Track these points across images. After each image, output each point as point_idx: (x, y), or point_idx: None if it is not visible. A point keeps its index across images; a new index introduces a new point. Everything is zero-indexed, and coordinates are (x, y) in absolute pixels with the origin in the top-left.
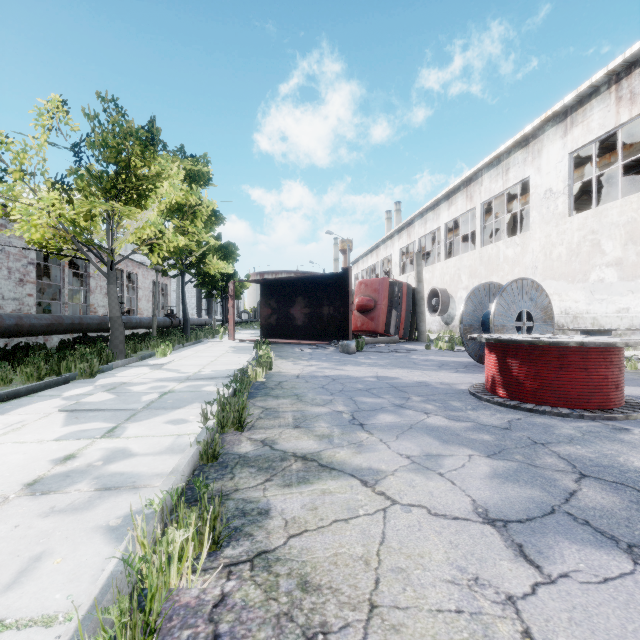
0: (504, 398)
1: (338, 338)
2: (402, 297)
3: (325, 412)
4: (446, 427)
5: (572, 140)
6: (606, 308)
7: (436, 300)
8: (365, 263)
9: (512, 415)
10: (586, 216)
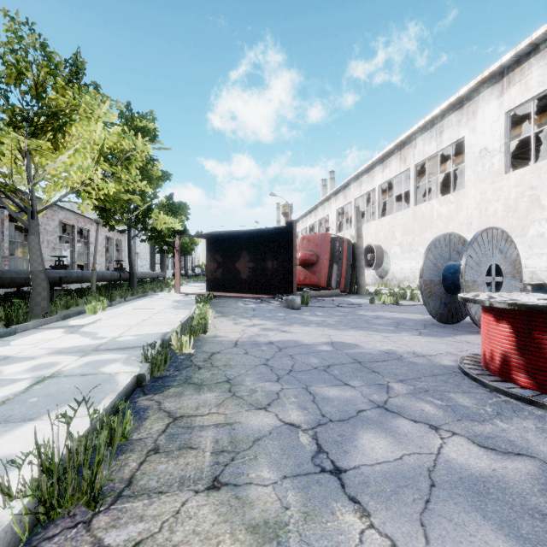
0: (528, 389)
1: (282, 292)
2: (343, 252)
3: (269, 428)
4: (498, 479)
5: (509, 99)
6: (546, 262)
7: (371, 255)
8: (305, 223)
9: None
10: (524, 172)
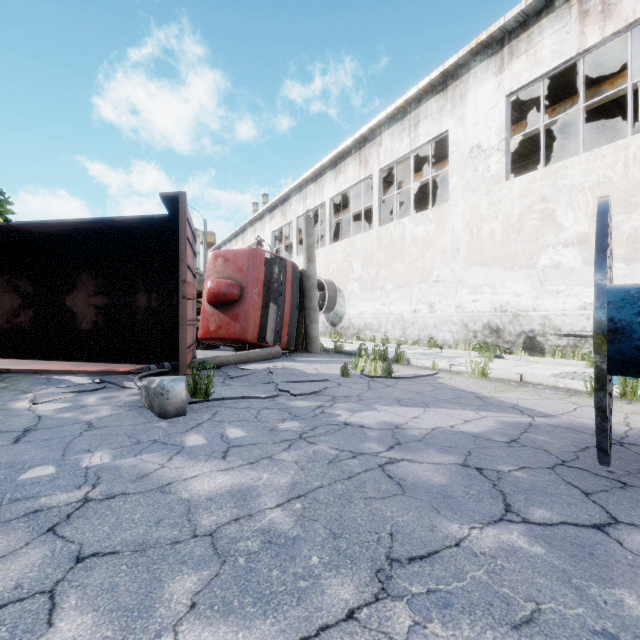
0: None
1: (168, 355)
2: (285, 283)
3: None
4: None
5: (511, 77)
6: (564, 303)
7: (320, 294)
8: None
9: None
10: (533, 178)
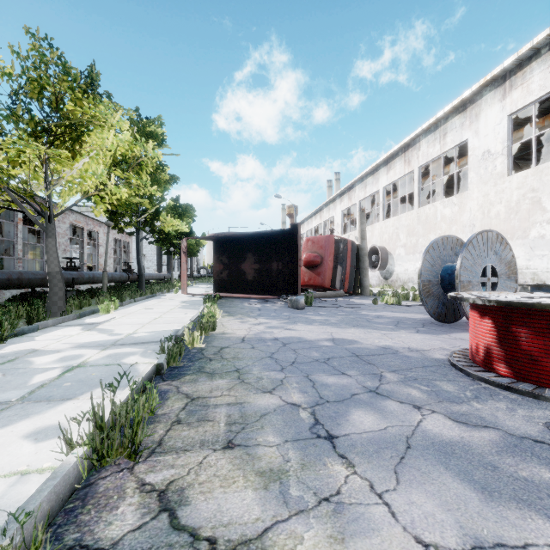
0: (507, 377)
1: (286, 292)
2: (347, 253)
3: (274, 406)
4: (463, 444)
5: (511, 102)
6: (547, 264)
7: (376, 257)
8: (310, 224)
9: (540, 411)
10: (526, 175)
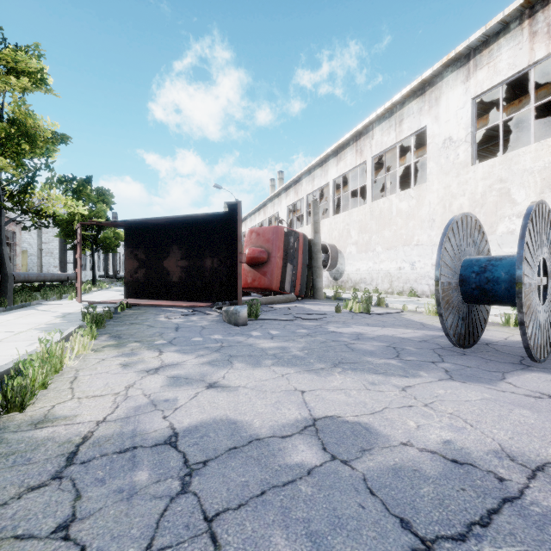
0: None
1: (224, 298)
2: (298, 249)
3: None
4: None
5: (476, 84)
6: None
7: (325, 255)
8: (253, 221)
9: None
10: (493, 164)
